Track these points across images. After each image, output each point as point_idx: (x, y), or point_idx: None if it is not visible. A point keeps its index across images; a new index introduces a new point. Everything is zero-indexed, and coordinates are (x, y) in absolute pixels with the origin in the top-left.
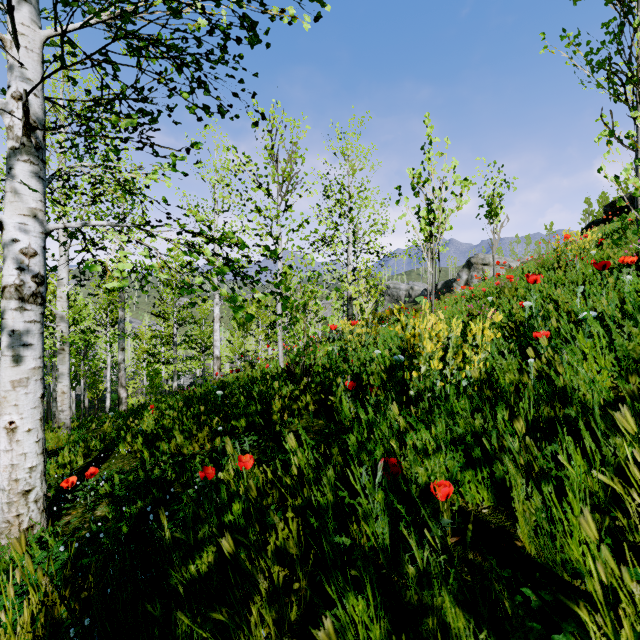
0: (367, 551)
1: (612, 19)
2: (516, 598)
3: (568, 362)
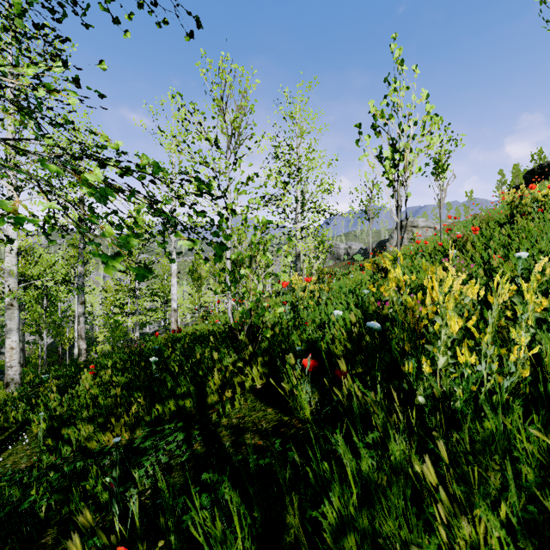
0: None
1: None
2: None
3: None
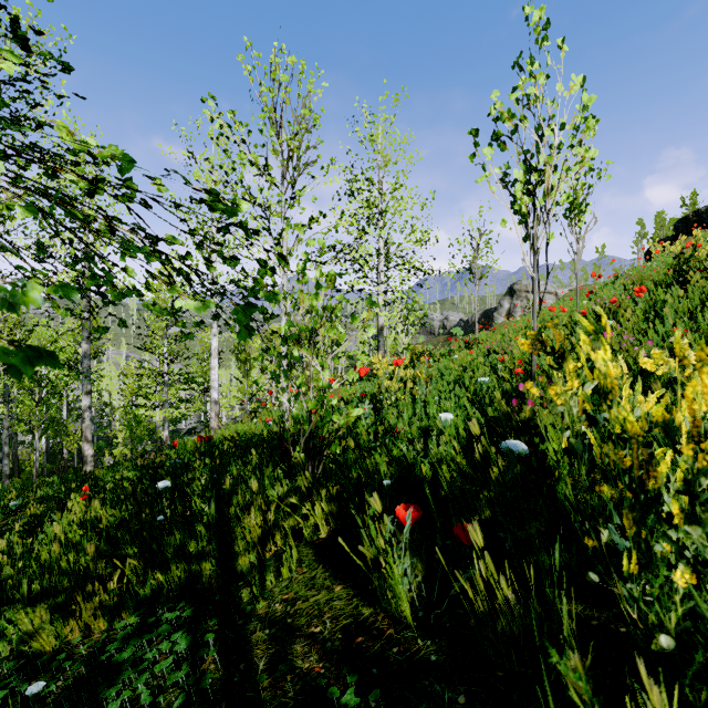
0: None
1: None
2: None
3: None
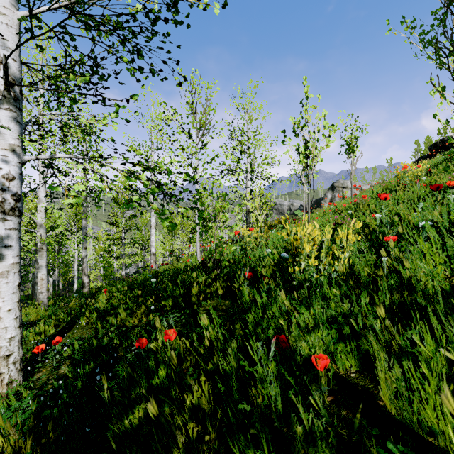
0: (262, 408)
1: (439, 8)
2: (383, 453)
3: (411, 259)
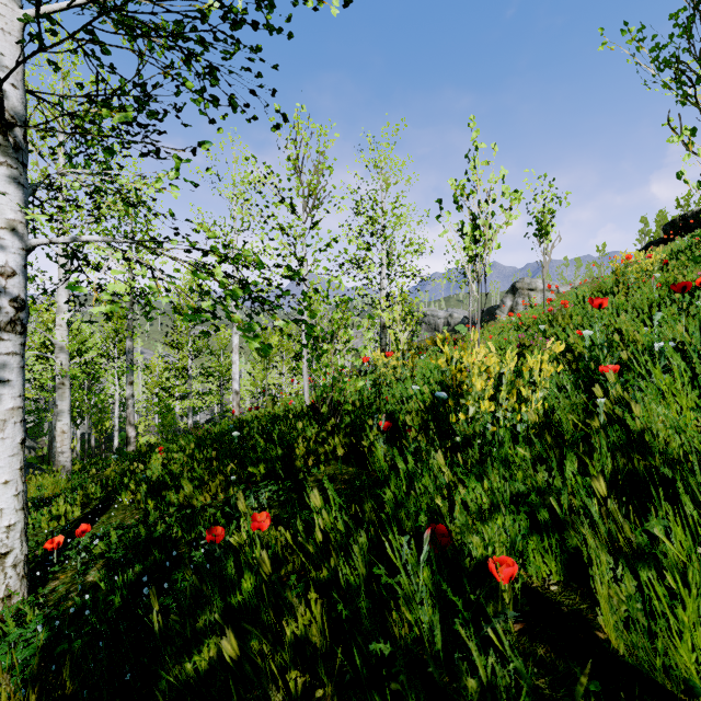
0: (409, 642)
1: (682, 9)
2: None
3: (643, 401)
